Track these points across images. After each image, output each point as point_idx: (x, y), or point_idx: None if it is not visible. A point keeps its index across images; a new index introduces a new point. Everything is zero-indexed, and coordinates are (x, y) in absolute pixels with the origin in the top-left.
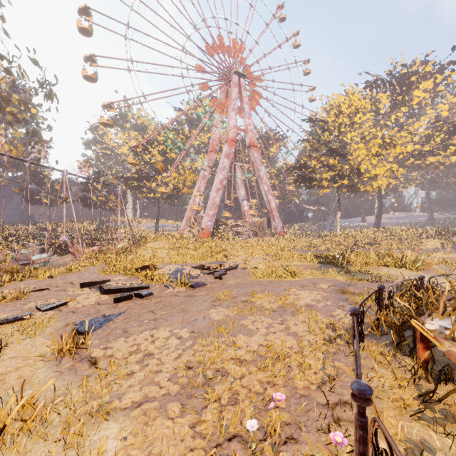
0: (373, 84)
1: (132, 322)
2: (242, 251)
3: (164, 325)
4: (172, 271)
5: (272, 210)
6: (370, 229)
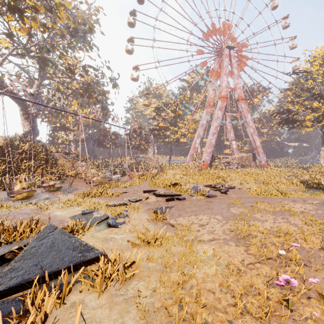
0: None
1: (181, 211)
2: (236, 177)
3: (200, 214)
4: (191, 187)
5: (257, 147)
6: None
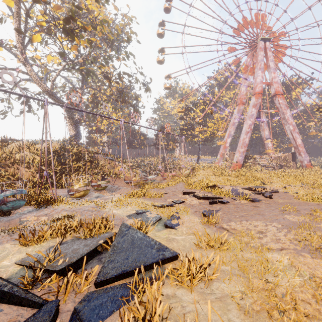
0: None
1: (229, 215)
2: (276, 179)
3: (251, 220)
4: (230, 190)
5: (298, 146)
6: None
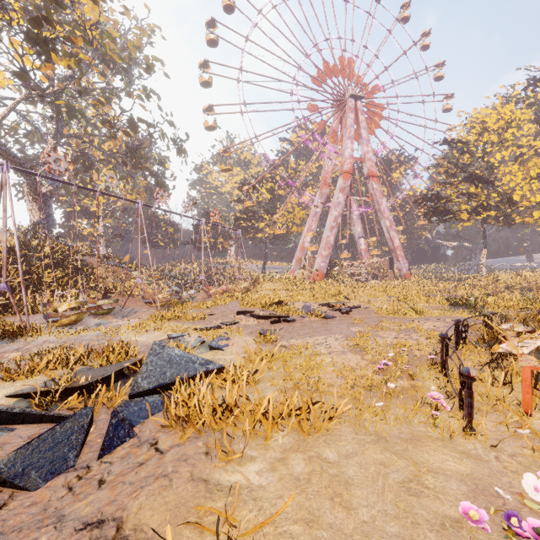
0: (537, 83)
1: (292, 334)
2: (363, 293)
3: (316, 336)
4: (302, 306)
5: (395, 249)
6: (534, 271)
